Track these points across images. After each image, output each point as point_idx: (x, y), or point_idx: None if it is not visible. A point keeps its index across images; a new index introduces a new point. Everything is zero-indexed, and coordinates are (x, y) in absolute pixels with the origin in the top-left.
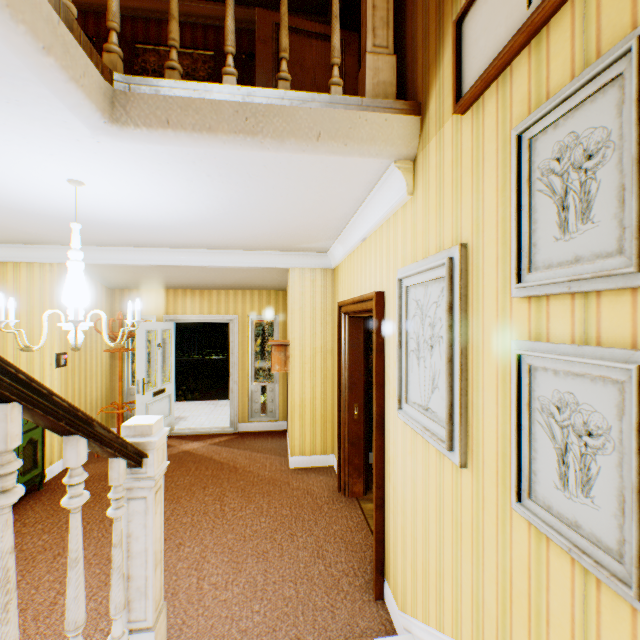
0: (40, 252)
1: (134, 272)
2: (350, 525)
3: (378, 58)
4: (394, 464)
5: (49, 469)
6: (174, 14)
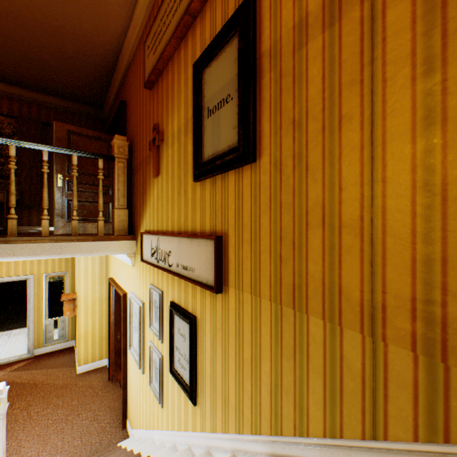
0: None
1: None
2: (114, 398)
3: (121, 210)
4: (130, 369)
5: None
6: (14, 192)
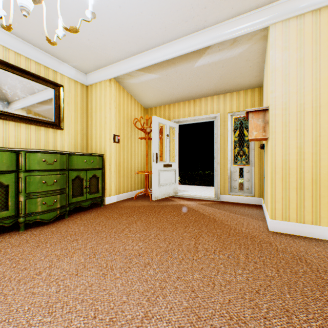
0: (103, 73)
1: (152, 87)
2: None
3: None
4: None
5: (108, 198)
6: None
